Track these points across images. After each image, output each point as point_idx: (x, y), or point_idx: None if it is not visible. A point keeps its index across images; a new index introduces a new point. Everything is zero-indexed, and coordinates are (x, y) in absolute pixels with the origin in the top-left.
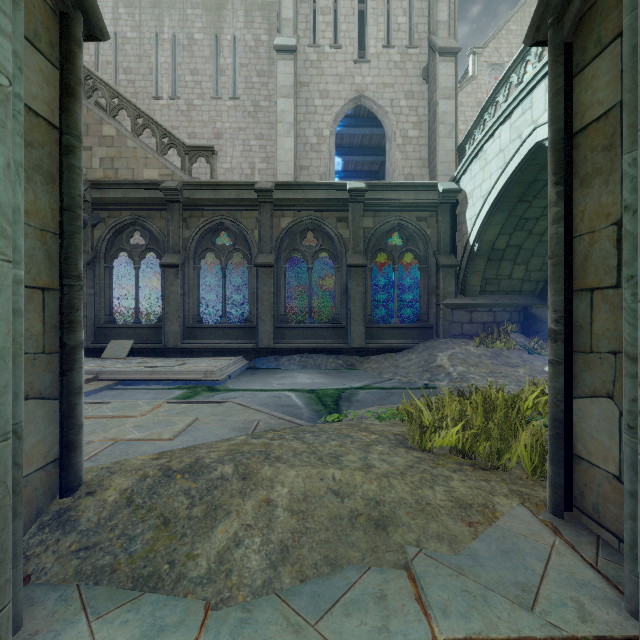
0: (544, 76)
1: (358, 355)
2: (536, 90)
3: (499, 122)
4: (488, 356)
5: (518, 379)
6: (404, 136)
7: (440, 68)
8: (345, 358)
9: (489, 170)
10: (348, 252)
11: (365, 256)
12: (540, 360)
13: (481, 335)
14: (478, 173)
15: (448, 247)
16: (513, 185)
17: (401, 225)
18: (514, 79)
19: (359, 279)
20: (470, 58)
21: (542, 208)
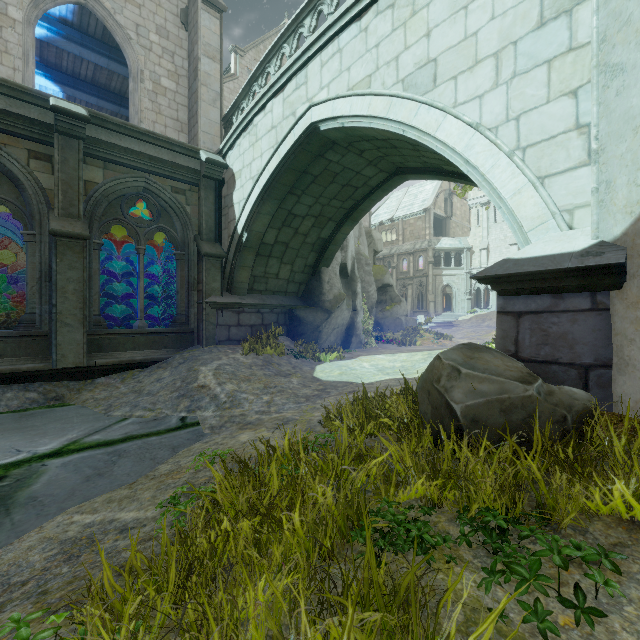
0: (320, 49)
1: (73, 379)
2: (311, 64)
3: (272, 92)
4: (260, 365)
5: (295, 393)
6: (156, 82)
7: (203, 17)
8: (45, 387)
9: (260, 148)
10: (53, 212)
11: (87, 224)
12: (307, 364)
13: (250, 340)
14: (248, 150)
15: (213, 233)
16: (286, 170)
17: (150, 192)
18: (287, 50)
19: (75, 258)
20: (232, 55)
21: (308, 207)
